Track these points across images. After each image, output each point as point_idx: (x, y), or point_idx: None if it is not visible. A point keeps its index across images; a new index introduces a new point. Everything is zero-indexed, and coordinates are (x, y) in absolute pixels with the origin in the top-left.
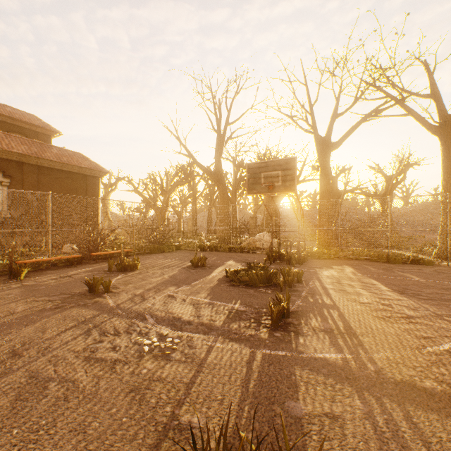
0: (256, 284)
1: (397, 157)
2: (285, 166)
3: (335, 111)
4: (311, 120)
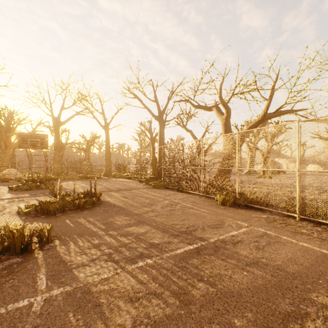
0: (32, 189)
1: (92, 133)
2: (43, 137)
3: (63, 106)
4: (51, 110)
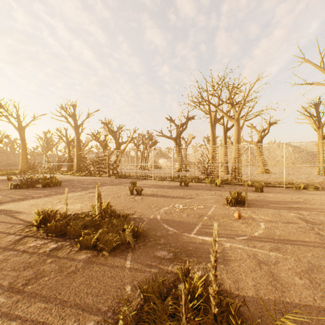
0: None
1: (0, 133)
2: None
3: None
4: None
